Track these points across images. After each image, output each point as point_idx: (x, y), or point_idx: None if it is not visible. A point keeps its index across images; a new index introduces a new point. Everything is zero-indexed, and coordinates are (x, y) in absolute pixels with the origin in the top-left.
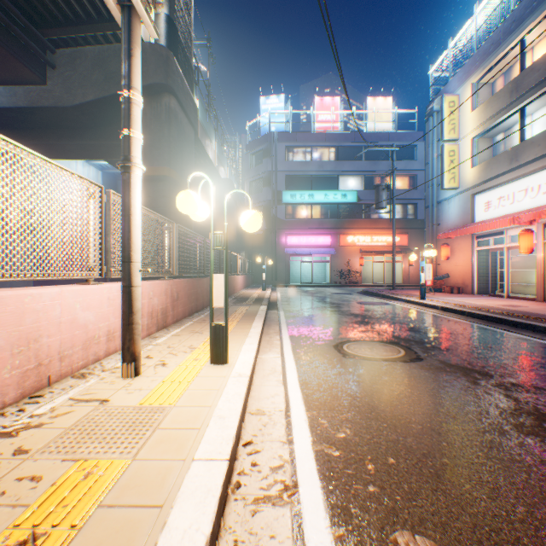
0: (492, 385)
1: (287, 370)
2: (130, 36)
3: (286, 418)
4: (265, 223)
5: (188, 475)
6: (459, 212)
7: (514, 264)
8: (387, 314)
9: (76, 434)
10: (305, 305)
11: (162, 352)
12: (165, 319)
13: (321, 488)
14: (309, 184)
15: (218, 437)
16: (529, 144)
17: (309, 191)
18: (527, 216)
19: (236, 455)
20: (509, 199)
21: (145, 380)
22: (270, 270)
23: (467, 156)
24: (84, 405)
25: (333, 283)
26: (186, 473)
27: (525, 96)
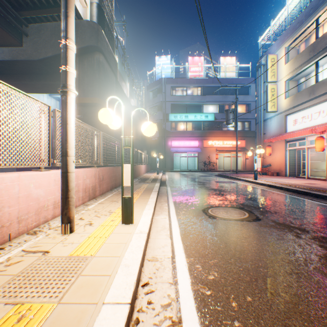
0: (309, 238)
1: (173, 227)
2: (66, 3)
3: (172, 263)
4: (158, 133)
5: (98, 318)
6: (277, 126)
7: (311, 157)
8: (234, 189)
9: (20, 280)
10: (183, 183)
11: (90, 215)
12: (95, 193)
13: (199, 324)
14: (185, 109)
15: (123, 282)
16: (321, 84)
17: (185, 114)
18: (321, 128)
19: (137, 295)
20: (309, 118)
21: (76, 236)
22: (161, 162)
23: (282, 92)
24: (31, 256)
25: (199, 169)
26: (97, 316)
27: (319, 54)
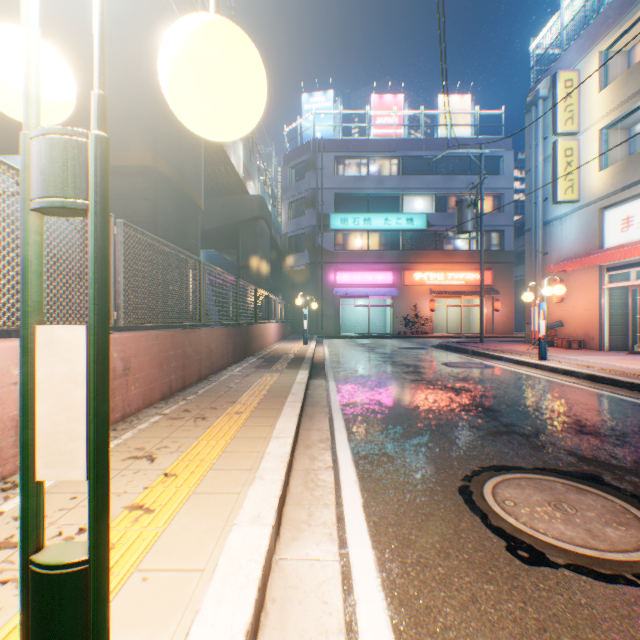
0: None
1: None
2: None
3: None
4: (308, 256)
5: None
6: (579, 234)
7: None
8: (505, 387)
9: None
10: (367, 369)
11: None
12: None
13: None
14: (364, 206)
15: None
16: None
17: (364, 214)
18: None
19: None
20: None
21: None
22: (314, 317)
23: (592, 155)
24: None
25: (395, 333)
26: None
27: None
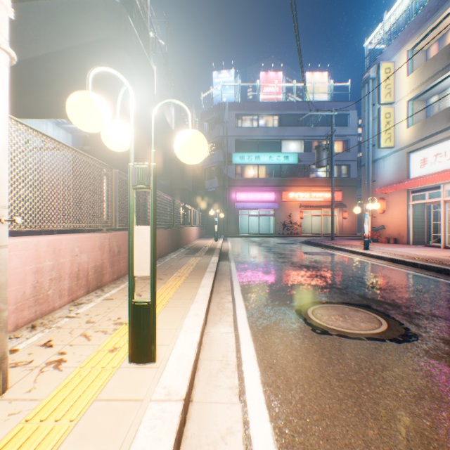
0: None
1: (244, 361)
2: None
3: None
4: (217, 182)
5: None
6: (394, 169)
7: (448, 216)
8: (338, 266)
9: None
10: (255, 256)
11: (72, 333)
12: (100, 278)
13: None
14: (255, 148)
15: None
16: None
17: (255, 153)
18: None
19: None
20: (446, 155)
21: None
22: (221, 223)
23: (402, 117)
24: None
25: (276, 234)
26: None
27: None
